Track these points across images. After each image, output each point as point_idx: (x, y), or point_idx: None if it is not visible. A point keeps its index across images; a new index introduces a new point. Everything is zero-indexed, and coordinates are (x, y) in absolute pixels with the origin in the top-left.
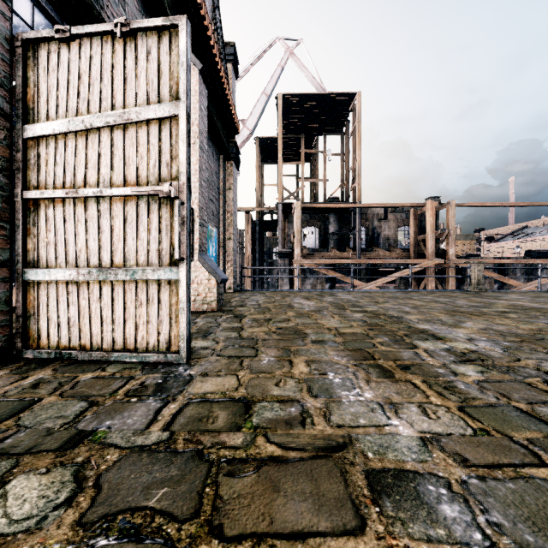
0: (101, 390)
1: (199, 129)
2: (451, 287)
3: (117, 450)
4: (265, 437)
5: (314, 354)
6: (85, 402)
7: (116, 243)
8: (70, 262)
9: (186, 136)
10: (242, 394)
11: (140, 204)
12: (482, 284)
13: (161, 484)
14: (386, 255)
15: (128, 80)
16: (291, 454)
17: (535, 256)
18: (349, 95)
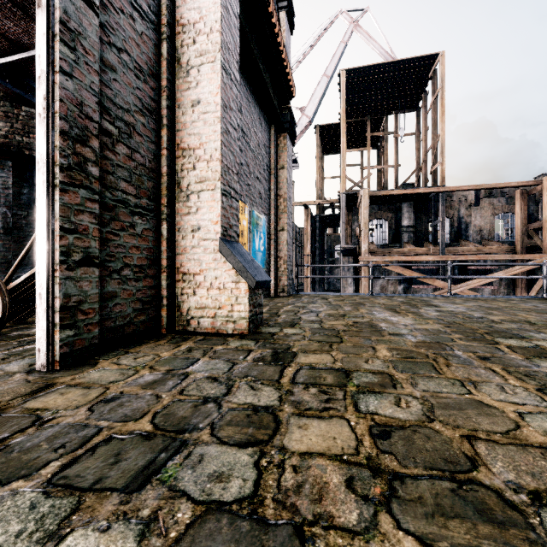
0: None
1: (223, 39)
2: None
3: None
4: None
5: None
6: None
7: None
8: None
9: None
10: None
11: None
12: None
13: None
14: (480, 250)
15: None
16: None
17: None
18: (429, 58)
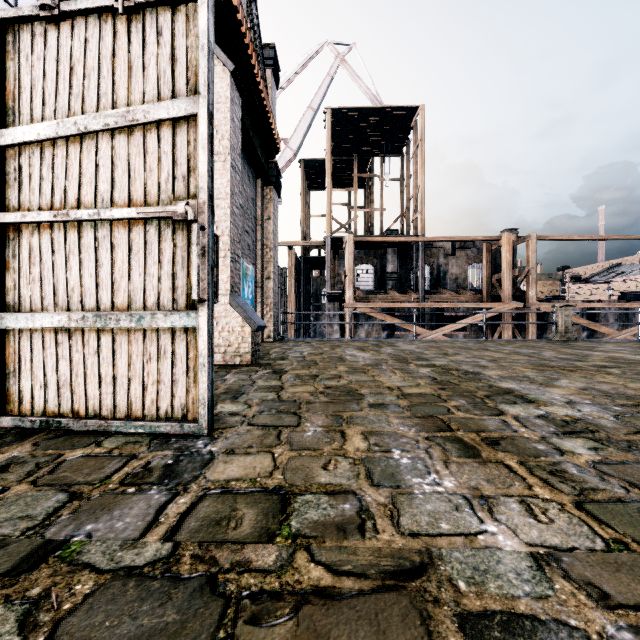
0: (89, 476)
1: (231, 144)
2: (532, 335)
3: (93, 575)
4: (309, 552)
5: (373, 423)
6: (64, 493)
7: (117, 280)
8: (60, 304)
9: (207, 141)
10: (278, 481)
11: (149, 229)
12: (570, 332)
13: (148, 639)
14: (454, 298)
15: (134, 70)
16: (346, 583)
17: (631, 299)
18: (411, 109)
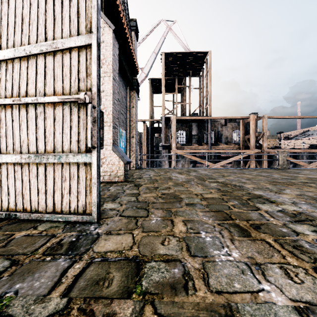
0: (26, 248)
1: (113, 67)
2: (265, 166)
3: None
4: (153, 306)
5: (188, 215)
6: (8, 260)
7: (47, 136)
8: (16, 150)
9: (96, 59)
10: (135, 253)
11: (65, 108)
12: (286, 164)
13: None
14: (226, 147)
15: (56, 20)
16: None
17: (315, 148)
18: (204, 53)
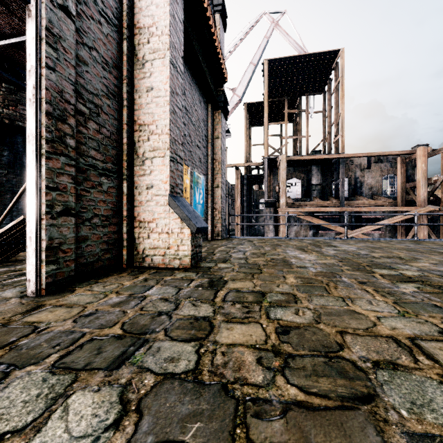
0: None
1: (171, 40)
2: None
3: None
4: None
5: None
6: None
7: None
8: None
9: None
10: None
11: None
12: None
13: None
14: (371, 203)
15: None
16: None
17: None
18: (333, 53)
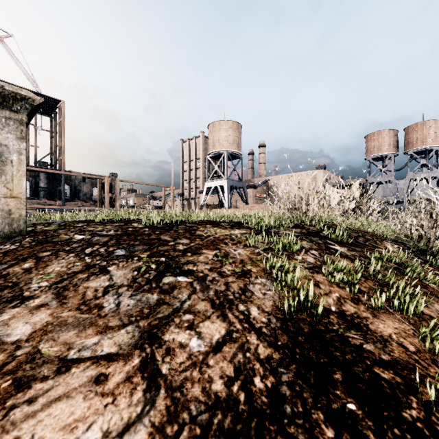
0: None
1: None
2: None
3: None
4: None
5: None
6: None
7: None
8: None
9: None
10: None
11: None
12: None
13: None
14: (83, 204)
15: None
16: None
17: (157, 208)
18: (56, 100)
